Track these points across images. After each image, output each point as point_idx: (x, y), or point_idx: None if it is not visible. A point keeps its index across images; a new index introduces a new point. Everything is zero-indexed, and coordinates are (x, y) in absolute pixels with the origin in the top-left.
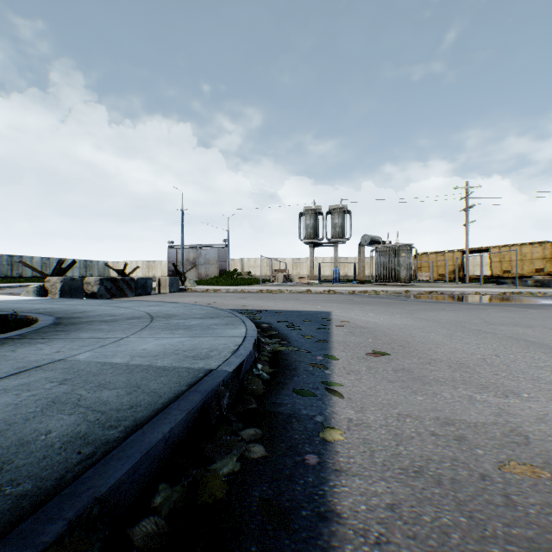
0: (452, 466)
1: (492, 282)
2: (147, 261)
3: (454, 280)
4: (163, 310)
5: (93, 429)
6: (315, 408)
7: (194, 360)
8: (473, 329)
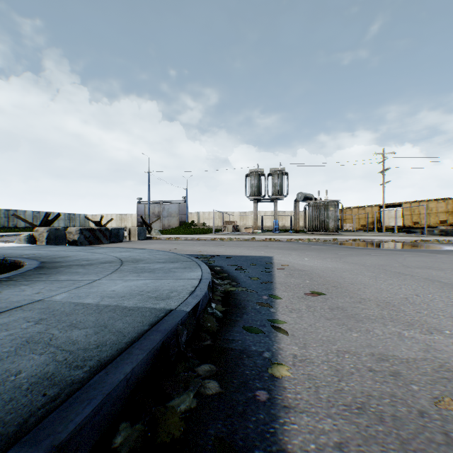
0: (391, 402)
1: (404, 231)
2: (120, 214)
3: (373, 230)
4: (132, 256)
5: (60, 369)
6: (263, 344)
7: (156, 301)
8: (394, 271)
